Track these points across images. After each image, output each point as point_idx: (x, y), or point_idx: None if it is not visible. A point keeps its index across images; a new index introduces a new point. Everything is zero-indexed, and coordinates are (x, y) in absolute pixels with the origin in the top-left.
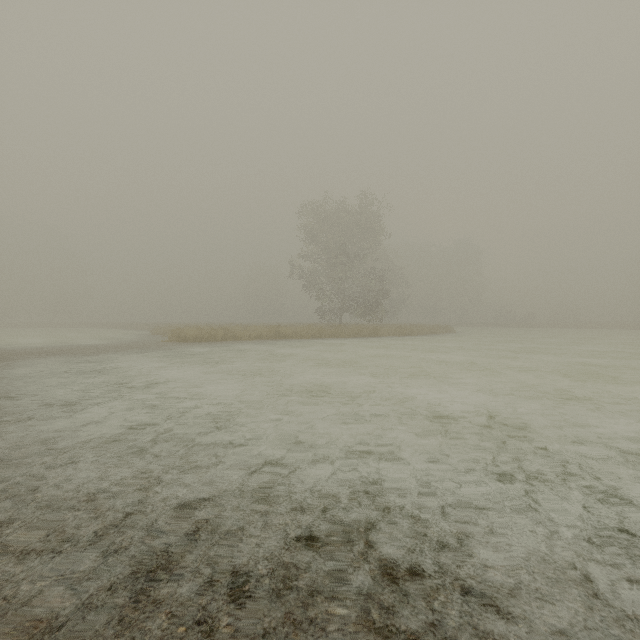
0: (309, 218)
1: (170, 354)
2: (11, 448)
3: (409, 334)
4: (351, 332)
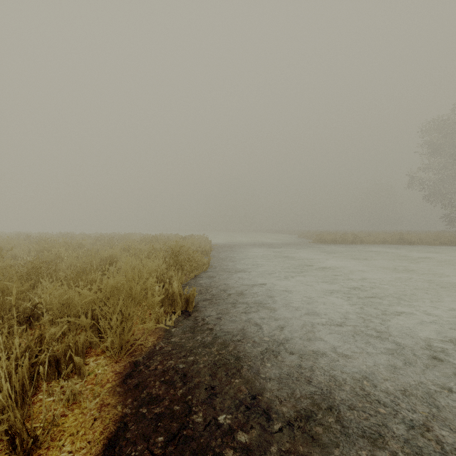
0: (432, 134)
1: (321, 251)
2: (284, 289)
3: None
4: None
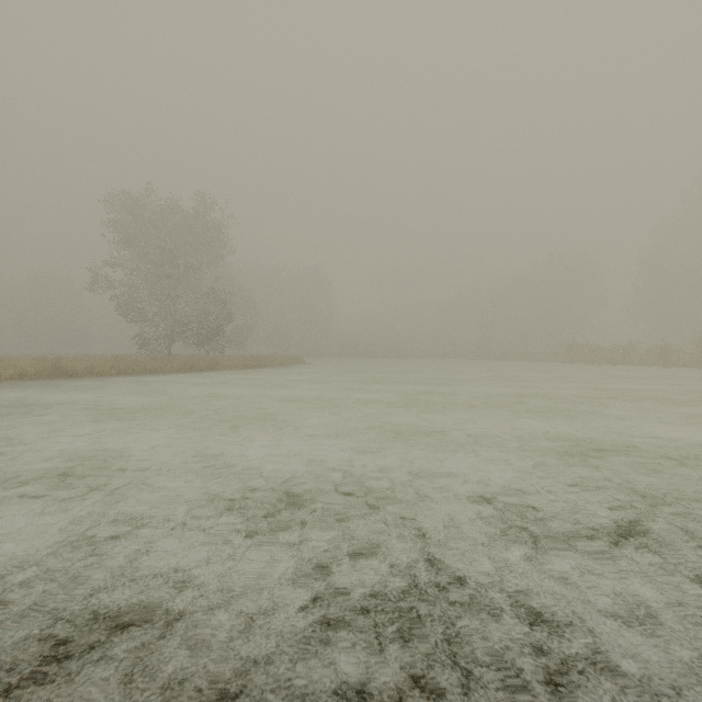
0: (122, 212)
1: None
2: None
3: (255, 366)
4: (180, 366)
